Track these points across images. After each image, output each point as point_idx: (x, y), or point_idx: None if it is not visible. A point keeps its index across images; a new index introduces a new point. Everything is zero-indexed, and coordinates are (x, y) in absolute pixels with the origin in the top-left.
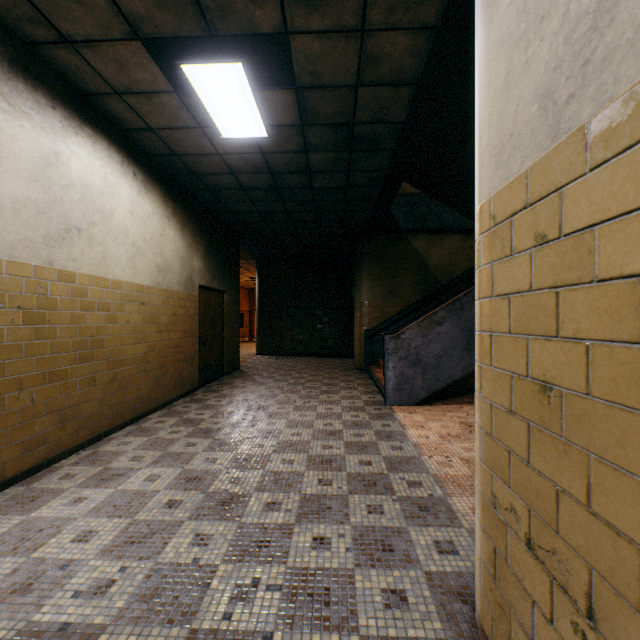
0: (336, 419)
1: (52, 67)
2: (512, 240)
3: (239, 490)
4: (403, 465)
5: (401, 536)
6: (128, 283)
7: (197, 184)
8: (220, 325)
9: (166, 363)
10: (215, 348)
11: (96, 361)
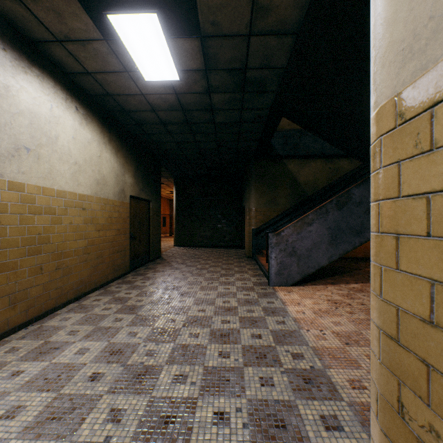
0: (232, 297)
1: (2, 16)
2: (433, 133)
3: (153, 363)
4: (287, 338)
5: (291, 410)
6: (71, 193)
7: (127, 119)
8: (146, 225)
9: (103, 254)
10: (143, 242)
11: (43, 254)
